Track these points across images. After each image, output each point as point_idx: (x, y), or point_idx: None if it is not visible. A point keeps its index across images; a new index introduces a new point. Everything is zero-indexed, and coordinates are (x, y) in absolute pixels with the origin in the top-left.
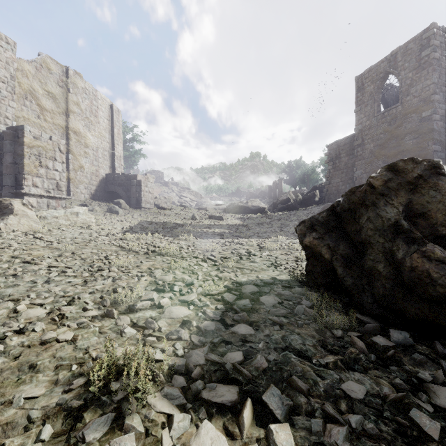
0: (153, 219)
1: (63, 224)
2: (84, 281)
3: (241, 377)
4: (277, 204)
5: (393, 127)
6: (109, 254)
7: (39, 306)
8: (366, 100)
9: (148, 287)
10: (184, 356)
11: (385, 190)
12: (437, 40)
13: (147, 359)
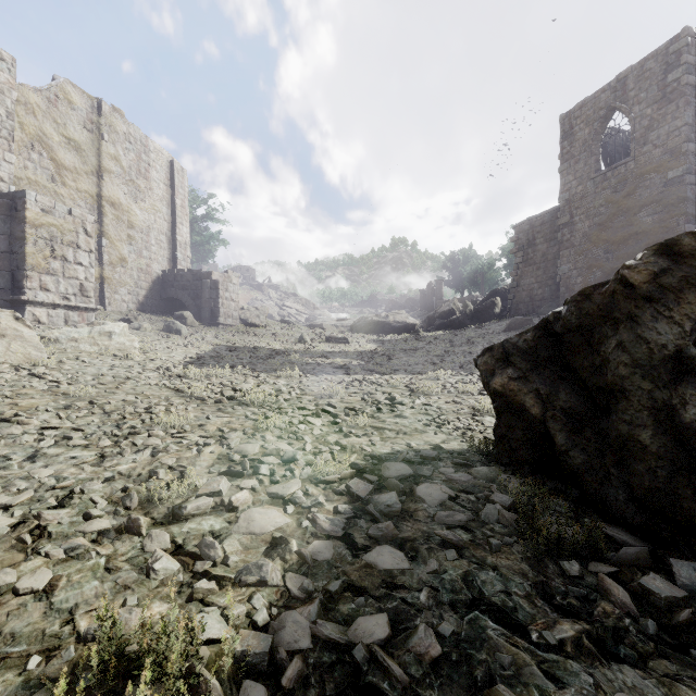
0: (237, 342)
1: (86, 350)
2: (100, 455)
3: (387, 681)
4: (433, 319)
5: (621, 195)
6: (155, 402)
7: (1, 511)
8: (576, 153)
9: (213, 467)
10: (269, 627)
11: (654, 291)
12: (693, 56)
13: (189, 642)
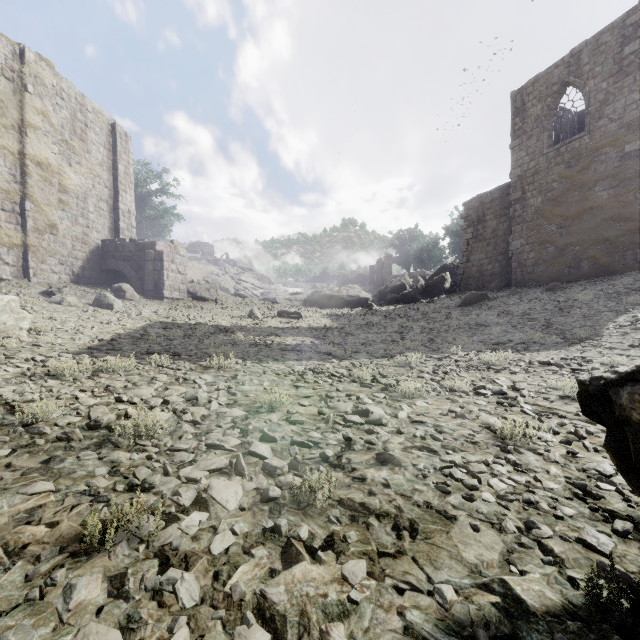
0: (178, 318)
1: None
2: None
3: None
4: (385, 293)
5: (575, 170)
6: None
7: None
8: (529, 129)
9: None
10: None
11: None
12: None
13: None
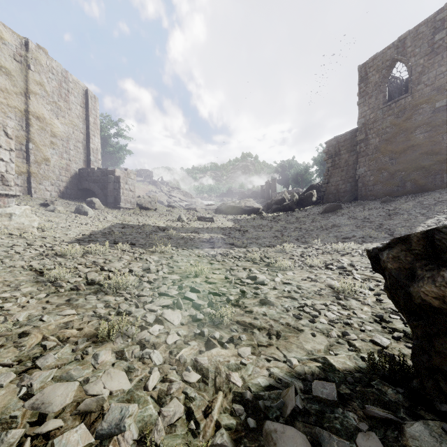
0: (131, 221)
1: None
2: None
3: None
4: (271, 204)
5: (401, 119)
6: None
7: None
8: (370, 91)
9: None
10: None
11: None
12: None
13: None
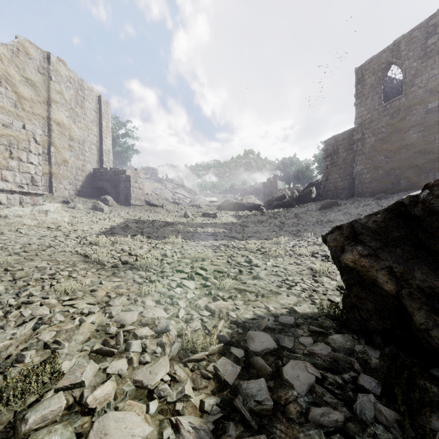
0: (142, 217)
1: (27, 224)
2: None
3: None
4: (272, 201)
5: (396, 120)
6: (62, 268)
7: None
8: (366, 92)
9: (89, 341)
10: None
11: None
12: None
13: None
